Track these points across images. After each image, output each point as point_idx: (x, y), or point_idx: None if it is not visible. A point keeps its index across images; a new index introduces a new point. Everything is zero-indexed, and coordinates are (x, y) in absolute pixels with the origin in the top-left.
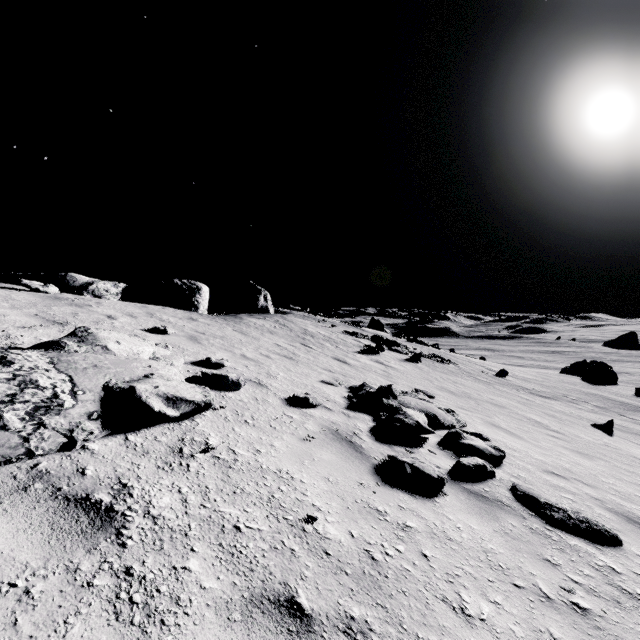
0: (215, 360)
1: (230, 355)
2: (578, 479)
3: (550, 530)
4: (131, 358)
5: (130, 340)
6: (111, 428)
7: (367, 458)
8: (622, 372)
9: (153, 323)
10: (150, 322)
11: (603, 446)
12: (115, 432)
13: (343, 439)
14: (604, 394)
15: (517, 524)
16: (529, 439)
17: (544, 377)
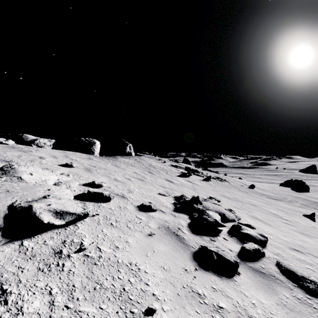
0: (97, 182)
1: (107, 179)
2: (309, 253)
3: (310, 299)
4: (37, 184)
5: (41, 172)
6: (10, 237)
7: (188, 247)
8: (310, 185)
9: (66, 161)
10: (64, 160)
11: (313, 228)
12: (14, 239)
13: (172, 233)
14: (304, 197)
15: (289, 295)
16: (275, 226)
17: (273, 188)
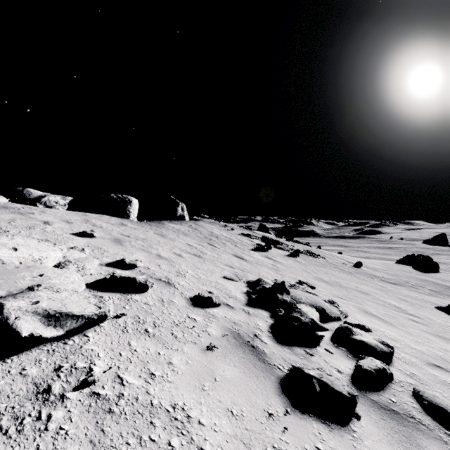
0: (129, 261)
1: (146, 255)
2: None
3: None
4: (22, 266)
5: (35, 245)
6: None
7: (271, 369)
8: (439, 262)
9: (85, 228)
10: (83, 227)
11: None
12: None
13: (245, 344)
14: (433, 280)
15: None
16: (398, 325)
17: (387, 267)
